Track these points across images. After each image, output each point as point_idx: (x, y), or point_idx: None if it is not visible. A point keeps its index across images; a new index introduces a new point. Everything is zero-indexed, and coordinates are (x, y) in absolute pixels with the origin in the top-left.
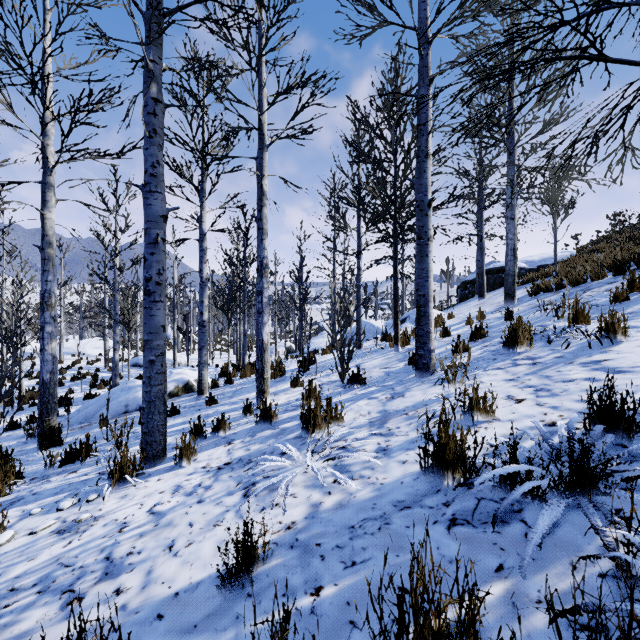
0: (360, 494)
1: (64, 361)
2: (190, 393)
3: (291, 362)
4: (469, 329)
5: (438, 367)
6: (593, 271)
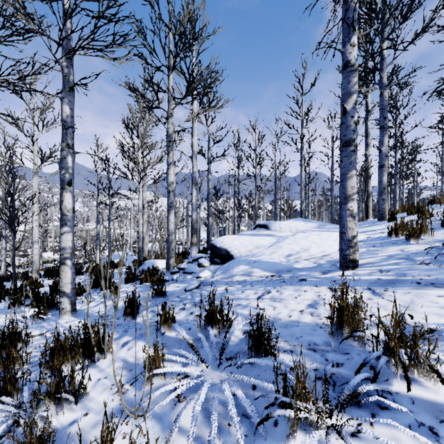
0: None
1: None
2: None
3: None
4: None
5: None
6: None
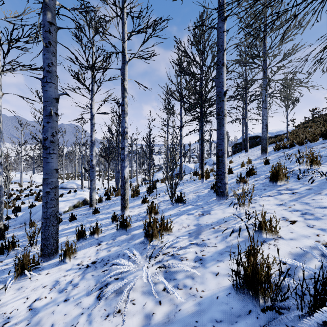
0: (184, 307)
1: (23, 185)
2: (86, 205)
3: (144, 187)
4: (243, 169)
5: (229, 193)
6: (311, 137)
